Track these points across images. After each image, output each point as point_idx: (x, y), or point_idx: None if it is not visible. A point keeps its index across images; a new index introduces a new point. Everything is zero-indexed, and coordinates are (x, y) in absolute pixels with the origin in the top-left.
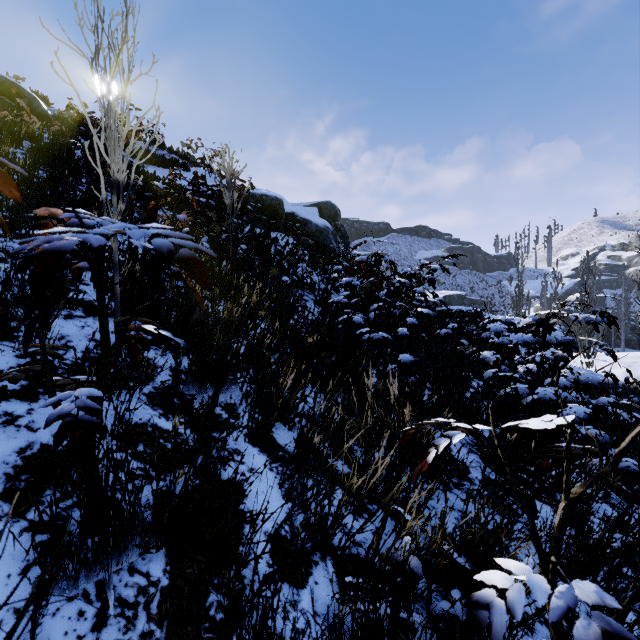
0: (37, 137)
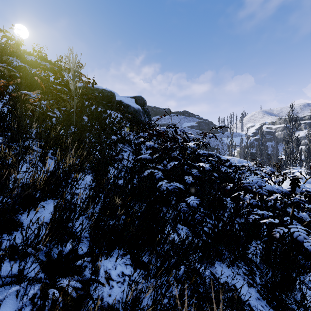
0: None
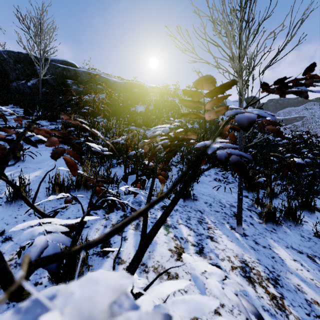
0: (152, 101)
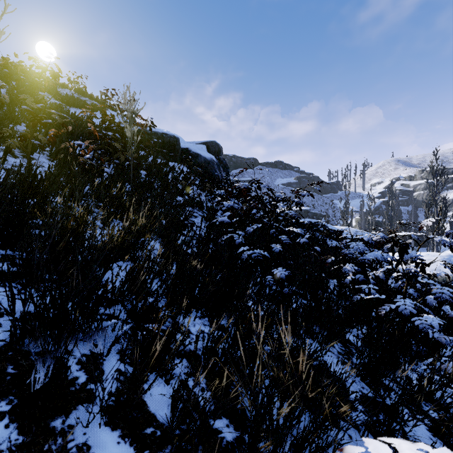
0: None
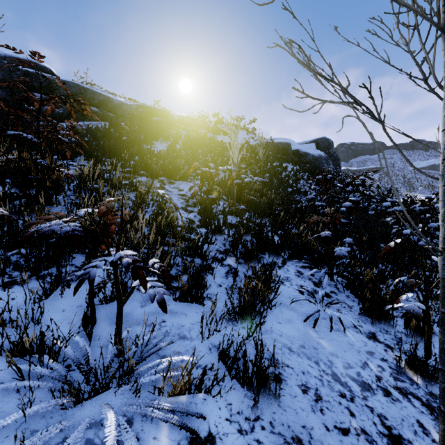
0: (181, 136)
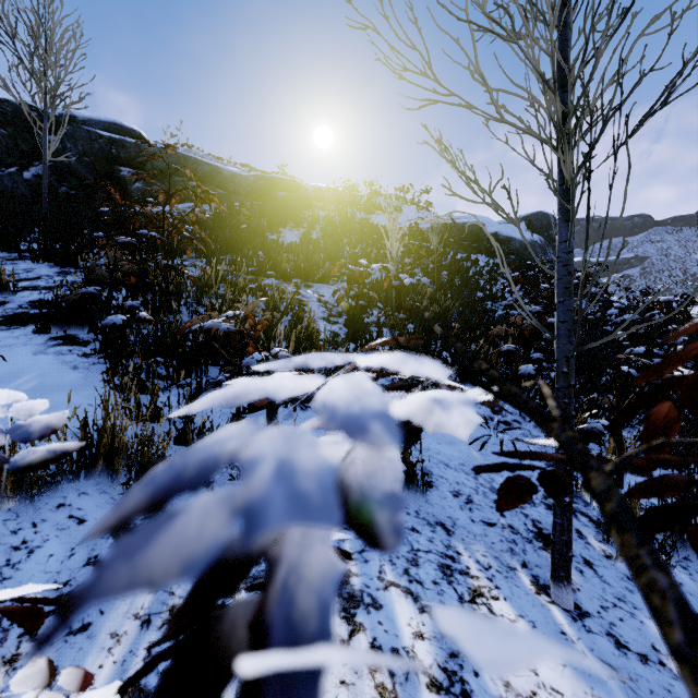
0: (319, 220)
